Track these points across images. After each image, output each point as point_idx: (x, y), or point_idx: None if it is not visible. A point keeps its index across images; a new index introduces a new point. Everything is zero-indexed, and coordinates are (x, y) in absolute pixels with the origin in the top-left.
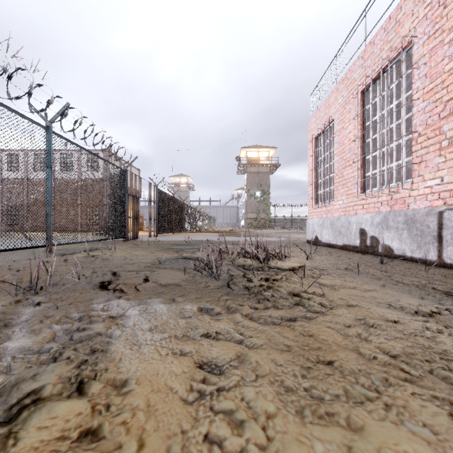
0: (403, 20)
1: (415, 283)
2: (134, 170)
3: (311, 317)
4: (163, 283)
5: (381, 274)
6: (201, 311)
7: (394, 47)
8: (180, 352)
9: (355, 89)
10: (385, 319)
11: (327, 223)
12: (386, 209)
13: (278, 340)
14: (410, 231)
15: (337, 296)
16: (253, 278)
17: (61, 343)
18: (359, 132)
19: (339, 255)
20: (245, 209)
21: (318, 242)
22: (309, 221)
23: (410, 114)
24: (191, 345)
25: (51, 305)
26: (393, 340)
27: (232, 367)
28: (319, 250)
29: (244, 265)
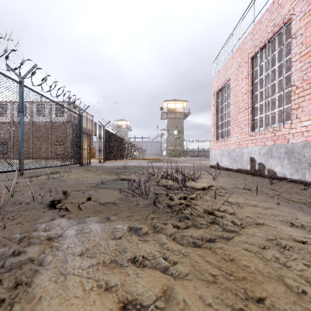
0: (283, 3)
1: (302, 201)
2: (89, 116)
3: (227, 237)
4: (102, 202)
5: (273, 193)
6: (130, 231)
7: (277, 23)
8: (105, 284)
9: (246, 56)
10: (294, 239)
11: (225, 153)
12: (270, 143)
13: (202, 267)
14: (289, 159)
15: (245, 214)
16: (174, 197)
17: None
18: (250, 87)
19: (236, 177)
20: (166, 143)
21: (218, 167)
22: (212, 152)
23: (289, 72)
24: (117, 276)
25: (0, 225)
26: None
27: None
28: (221, 173)
29: (166, 185)
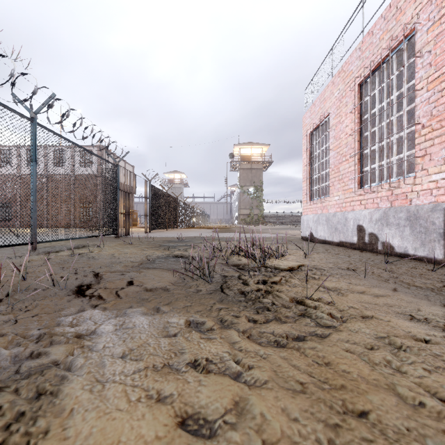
0: (404, 7)
1: (429, 286)
2: (128, 167)
3: (322, 334)
4: (149, 287)
5: (388, 275)
6: (189, 326)
7: (395, 35)
8: (157, 395)
9: (352, 82)
10: (413, 337)
11: (322, 219)
12: (385, 205)
13: (287, 373)
14: (412, 227)
15: (348, 303)
16: (249, 280)
17: (2, 379)
18: (357, 126)
19: (337, 253)
20: (239, 205)
21: (313, 238)
22: (304, 218)
23: (412, 105)
24: (172, 384)
25: (10, 318)
26: (435, 372)
27: (227, 427)
28: (315, 248)
29: (239, 265)
